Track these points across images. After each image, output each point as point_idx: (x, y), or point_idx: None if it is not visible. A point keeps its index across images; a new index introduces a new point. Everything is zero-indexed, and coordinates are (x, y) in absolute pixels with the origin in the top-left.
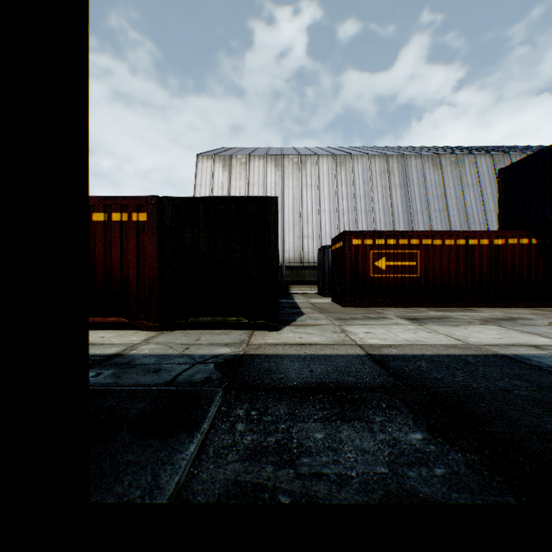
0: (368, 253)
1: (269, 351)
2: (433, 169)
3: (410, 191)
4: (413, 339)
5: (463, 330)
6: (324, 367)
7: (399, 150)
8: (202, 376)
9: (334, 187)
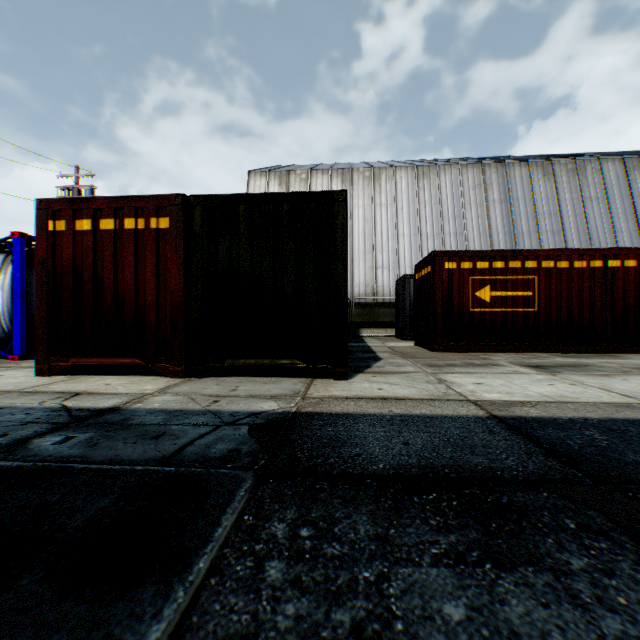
0: (466, 280)
1: (335, 408)
2: (543, 180)
3: (513, 208)
4: (553, 394)
5: (623, 382)
6: (427, 437)
7: (498, 159)
8: (225, 447)
9: (415, 206)
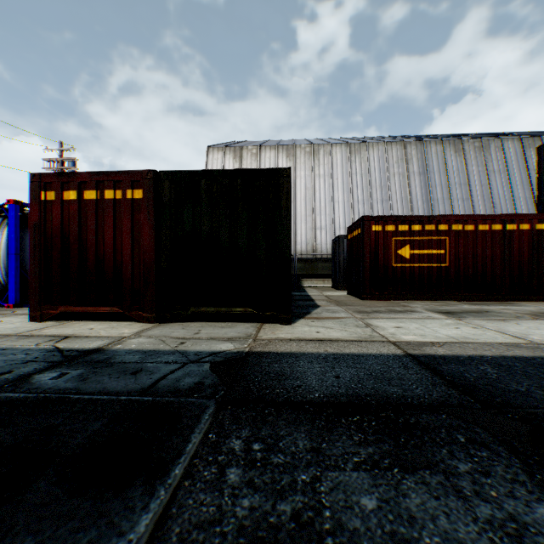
0: (390, 240)
1: (280, 348)
2: (455, 155)
3: (429, 179)
4: (458, 335)
5: (516, 326)
6: (354, 372)
7: (417, 137)
8: (191, 381)
9: (348, 176)
